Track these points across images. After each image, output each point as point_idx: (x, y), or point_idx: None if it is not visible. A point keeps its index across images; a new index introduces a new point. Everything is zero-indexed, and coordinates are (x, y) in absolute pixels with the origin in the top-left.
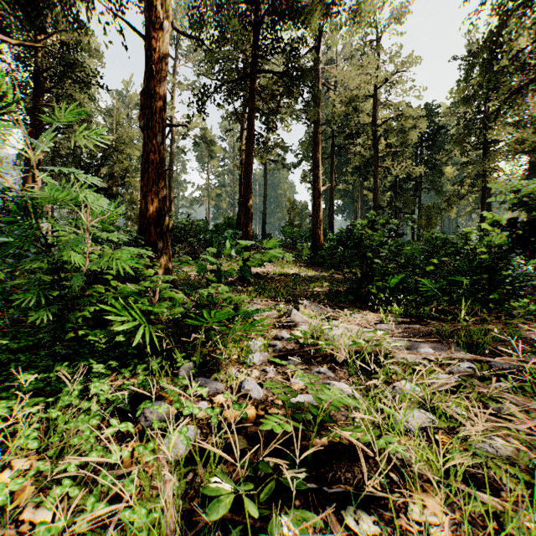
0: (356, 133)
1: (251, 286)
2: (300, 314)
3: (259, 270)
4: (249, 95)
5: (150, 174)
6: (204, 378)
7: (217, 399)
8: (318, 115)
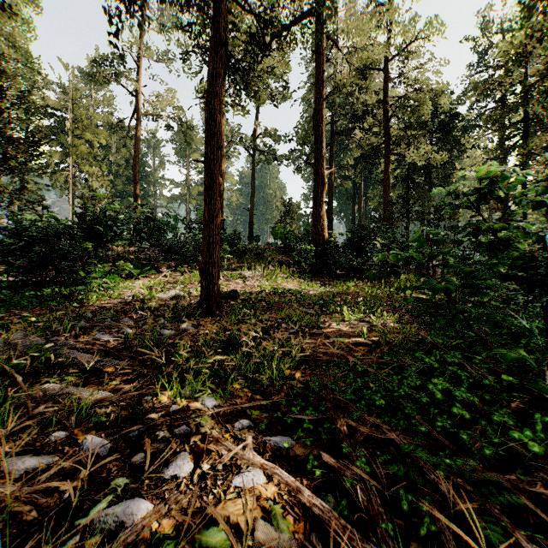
0: (362, 113)
1: (218, 319)
2: None
3: (239, 283)
4: None
5: None
6: None
7: None
8: (321, 74)
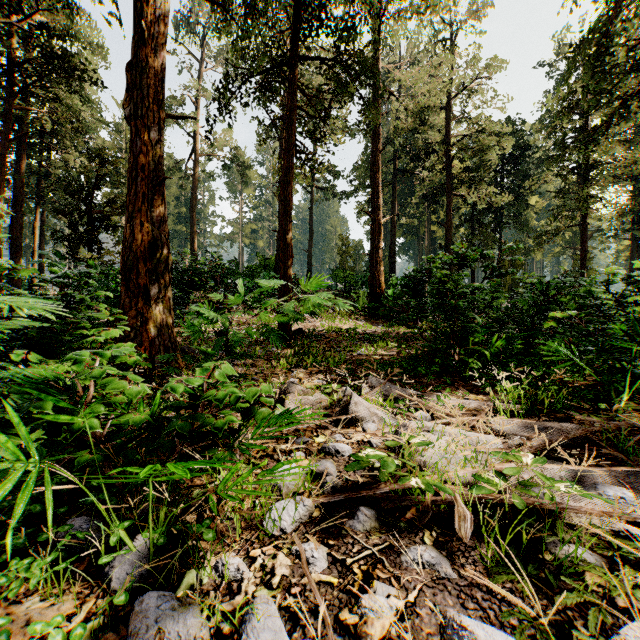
0: (424, 153)
1: (291, 346)
2: (364, 402)
3: (302, 324)
4: (289, 89)
5: (138, 186)
6: (160, 595)
7: None
8: (378, 128)
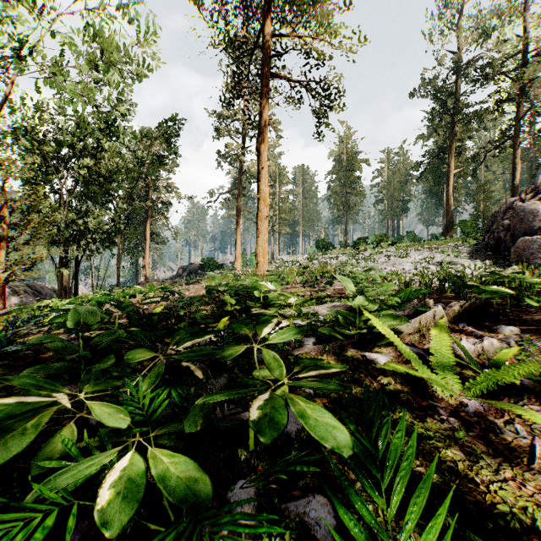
0: None
1: None
2: None
3: None
4: None
5: None
6: None
7: None
8: None
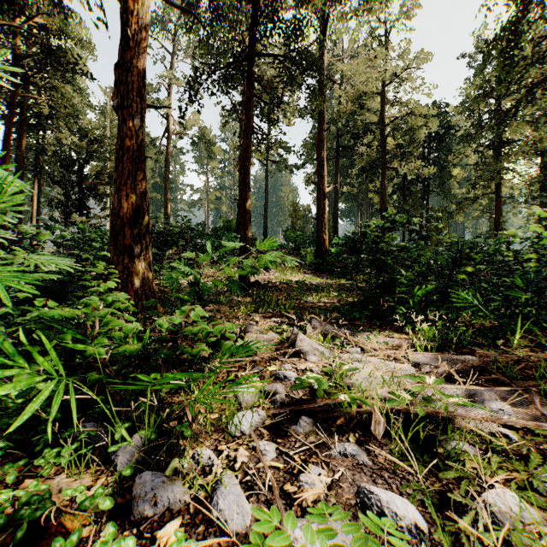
0: (362, 132)
1: (250, 296)
2: (308, 340)
3: (259, 277)
4: (248, 81)
5: (124, 164)
6: (154, 474)
7: (164, 536)
8: (323, 111)
